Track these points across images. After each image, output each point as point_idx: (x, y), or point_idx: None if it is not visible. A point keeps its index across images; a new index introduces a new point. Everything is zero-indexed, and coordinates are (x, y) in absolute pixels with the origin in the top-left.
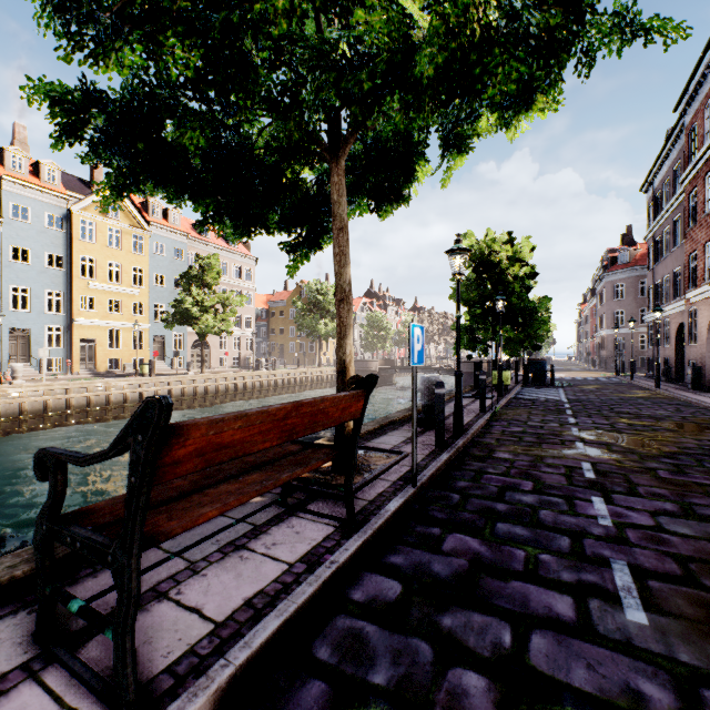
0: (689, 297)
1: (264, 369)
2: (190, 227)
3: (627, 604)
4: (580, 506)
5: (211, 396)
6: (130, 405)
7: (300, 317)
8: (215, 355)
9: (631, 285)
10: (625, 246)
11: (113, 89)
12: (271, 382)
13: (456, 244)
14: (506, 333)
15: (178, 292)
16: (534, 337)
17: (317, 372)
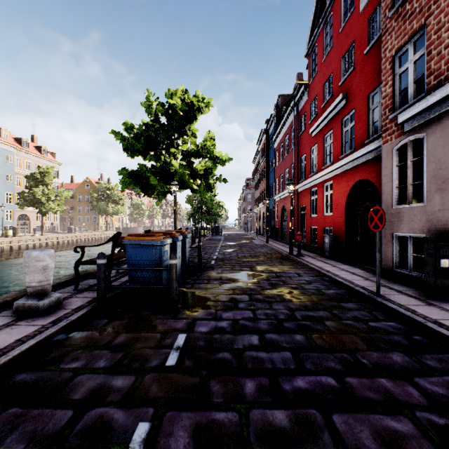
0: (259, 206)
1: (77, 233)
2: (13, 140)
3: (217, 251)
4: (216, 248)
5: (50, 248)
6: (6, 253)
7: (95, 202)
8: (33, 224)
9: (253, 196)
10: (251, 179)
11: (132, 171)
12: (82, 239)
13: (194, 198)
14: (206, 217)
15: (9, 183)
16: (215, 218)
17: (107, 234)
